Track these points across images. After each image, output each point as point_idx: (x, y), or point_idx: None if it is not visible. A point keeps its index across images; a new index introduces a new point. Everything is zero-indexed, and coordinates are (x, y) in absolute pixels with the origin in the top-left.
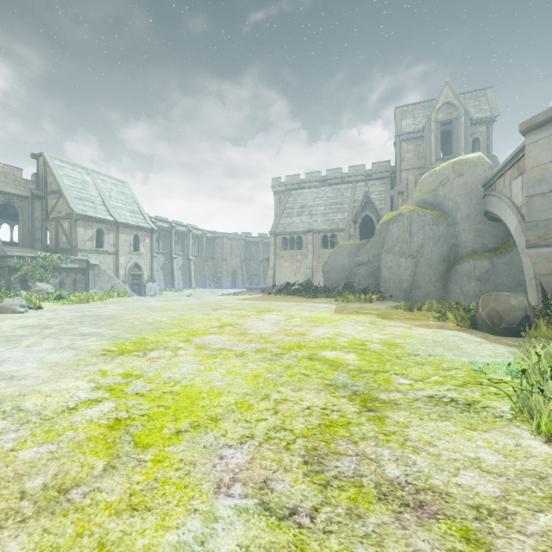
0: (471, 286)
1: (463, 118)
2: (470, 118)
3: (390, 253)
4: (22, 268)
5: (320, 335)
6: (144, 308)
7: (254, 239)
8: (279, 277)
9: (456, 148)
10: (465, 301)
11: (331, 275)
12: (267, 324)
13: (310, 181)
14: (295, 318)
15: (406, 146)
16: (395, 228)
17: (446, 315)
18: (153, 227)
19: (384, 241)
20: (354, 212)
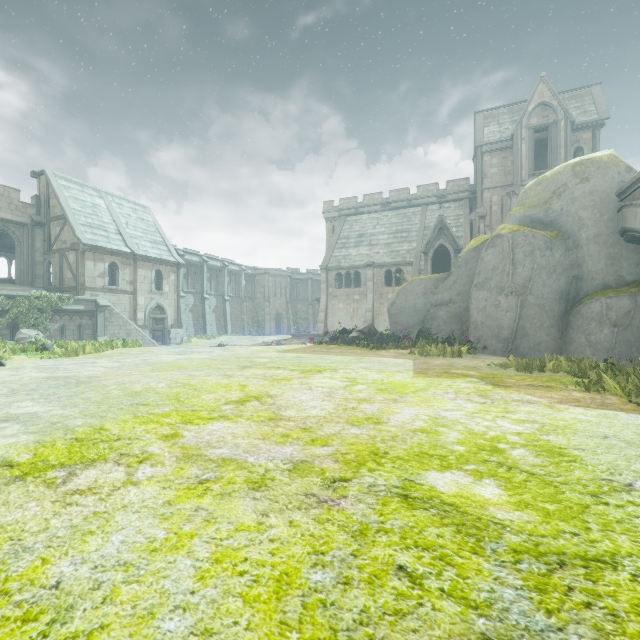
0: (603, 335)
1: (563, 122)
2: (572, 122)
3: (483, 289)
4: (12, 310)
5: (406, 422)
6: (145, 365)
7: (302, 276)
8: (332, 321)
9: (554, 160)
10: (593, 355)
11: (400, 319)
12: (316, 397)
13: (370, 205)
14: (358, 384)
15: (490, 159)
16: (490, 256)
17: (601, 382)
18: (179, 260)
19: (471, 274)
20: (426, 241)
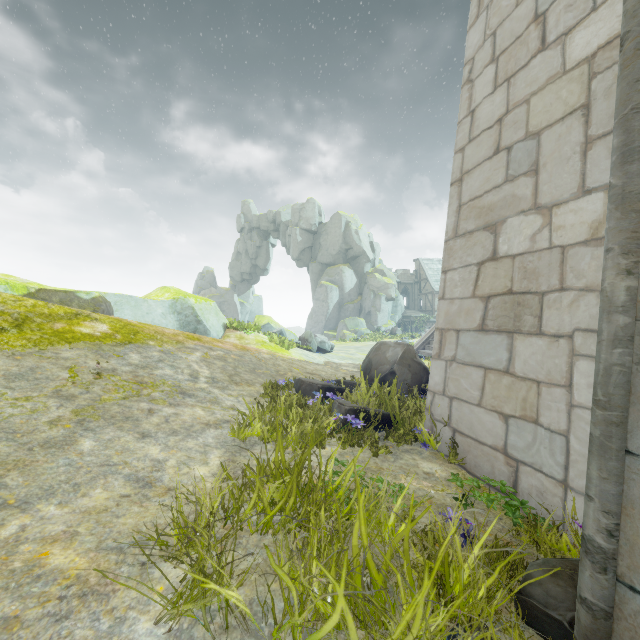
0: None
1: None
2: None
3: None
4: (416, 322)
5: None
6: None
7: None
8: None
9: None
10: None
11: None
12: None
13: None
14: None
15: None
16: None
17: None
18: None
19: None
20: None
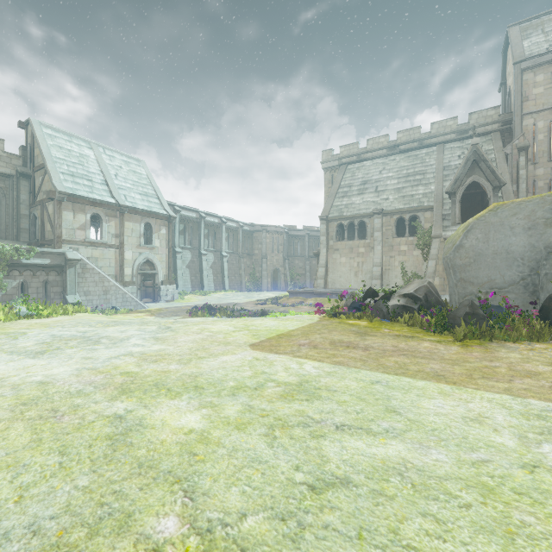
0: None
1: None
2: None
3: None
4: None
5: None
6: None
7: (299, 232)
8: (333, 277)
9: None
10: None
11: (475, 274)
12: None
13: (374, 149)
14: None
15: (532, 76)
16: None
17: None
18: (170, 213)
19: None
20: (453, 178)
